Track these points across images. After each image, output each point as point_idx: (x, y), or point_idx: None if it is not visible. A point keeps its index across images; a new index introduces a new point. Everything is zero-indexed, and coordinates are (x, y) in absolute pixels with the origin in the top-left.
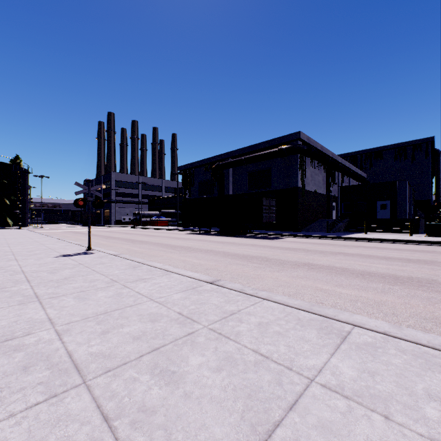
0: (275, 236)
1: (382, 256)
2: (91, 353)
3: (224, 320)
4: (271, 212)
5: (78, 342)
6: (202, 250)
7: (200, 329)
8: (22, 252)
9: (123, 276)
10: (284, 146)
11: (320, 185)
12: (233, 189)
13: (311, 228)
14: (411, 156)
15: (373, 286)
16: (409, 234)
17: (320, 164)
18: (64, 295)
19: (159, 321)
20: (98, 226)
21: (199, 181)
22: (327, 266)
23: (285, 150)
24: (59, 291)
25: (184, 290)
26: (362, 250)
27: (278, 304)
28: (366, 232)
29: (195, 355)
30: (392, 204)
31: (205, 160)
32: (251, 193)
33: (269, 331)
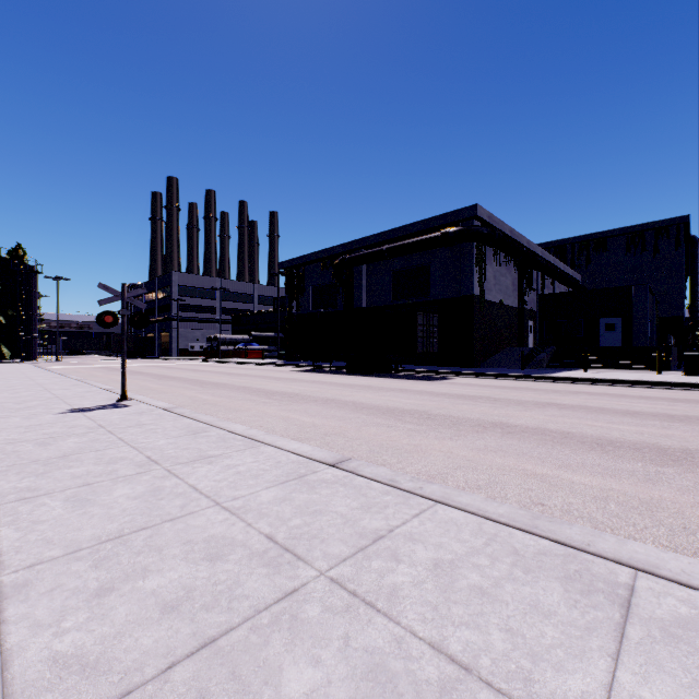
0: (438, 375)
1: (622, 410)
2: (56, 658)
3: (361, 554)
4: (430, 336)
5: (36, 622)
6: (318, 399)
7: (312, 581)
8: (6, 404)
9: (172, 451)
10: (451, 228)
11: (509, 293)
12: (368, 298)
13: (494, 362)
14: (653, 246)
15: (626, 467)
16: (657, 372)
17: (508, 258)
18: (48, 493)
19: (225, 558)
20: (151, 358)
21: (313, 286)
22: (534, 428)
23: (453, 235)
24: (42, 485)
25: (282, 481)
26: (586, 399)
27: (466, 515)
28: (585, 368)
29: (297, 663)
30: (624, 324)
31: (323, 252)
32: (398, 305)
33: (458, 584)
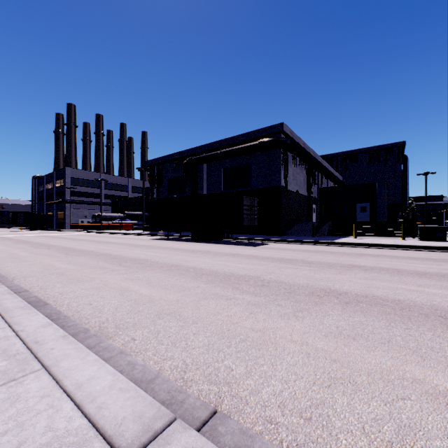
0: (257, 242)
1: (412, 271)
2: None
3: None
4: (252, 213)
5: None
6: (164, 265)
7: None
8: None
9: None
10: (265, 139)
11: (302, 186)
12: (207, 187)
13: (293, 232)
14: (384, 159)
15: None
16: (402, 238)
17: (301, 162)
18: None
19: None
20: (48, 230)
21: (169, 179)
22: (364, 295)
23: (267, 143)
24: None
25: None
26: (375, 260)
27: None
28: (355, 236)
29: None
30: (372, 207)
31: (176, 155)
32: (228, 192)
33: None
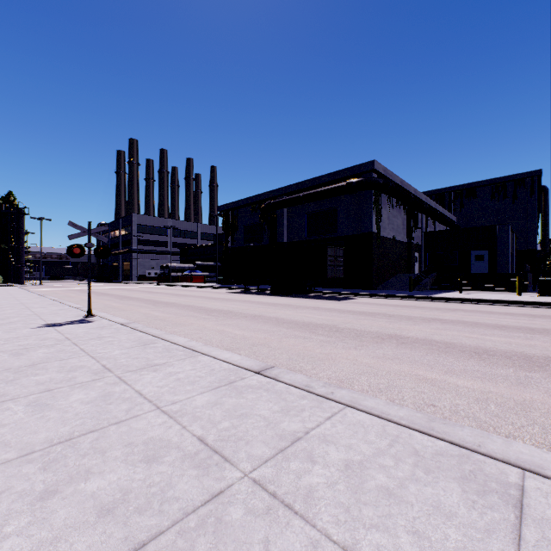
0: (344, 296)
1: (492, 324)
2: None
3: (281, 455)
4: (337, 265)
5: None
6: (248, 315)
7: (236, 483)
8: None
9: (124, 360)
10: (354, 179)
11: (400, 230)
12: (288, 235)
13: (388, 285)
14: (513, 194)
15: (500, 373)
16: (517, 293)
17: (399, 203)
18: (13, 398)
19: (161, 460)
20: (116, 282)
21: (244, 225)
22: (423, 339)
23: (356, 184)
24: (9, 391)
25: (214, 387)
26: (463, 315)
27: (371, 417)
28: (460, 290)
29: None
30: (490, 255)
31: (252, 198)
32: (312, 240)
33: (367, 485)
